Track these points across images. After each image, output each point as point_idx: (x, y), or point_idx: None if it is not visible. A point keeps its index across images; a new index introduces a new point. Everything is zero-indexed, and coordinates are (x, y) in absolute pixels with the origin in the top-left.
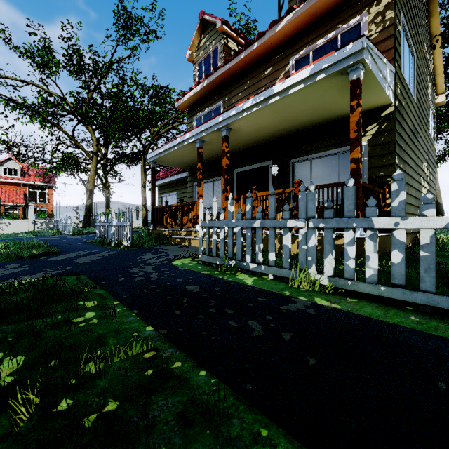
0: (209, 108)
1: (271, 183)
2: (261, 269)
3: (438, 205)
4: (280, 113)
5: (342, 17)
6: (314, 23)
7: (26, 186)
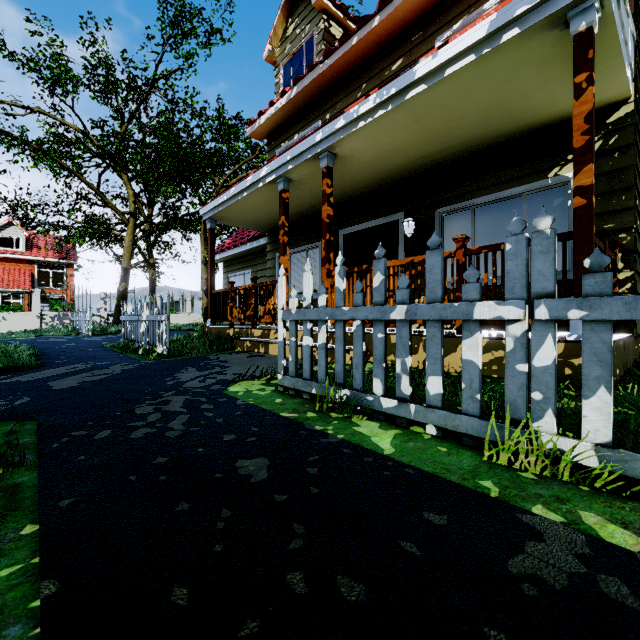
0: (300, 134)
1: (402, 250)
2: (408, 412)
3: None
4: (425, 121)
5: None
6: None
7: (34, 263)
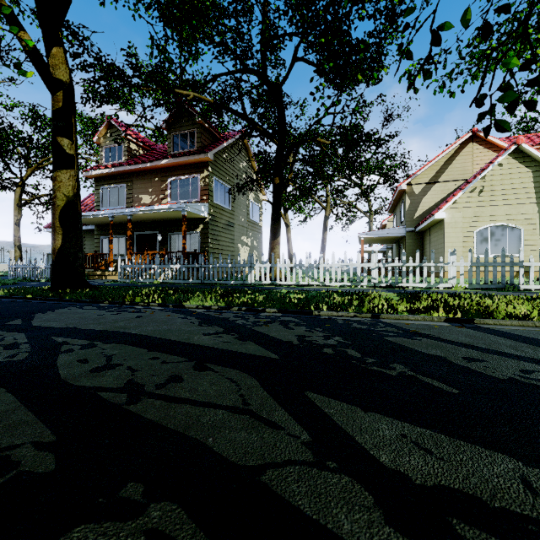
0: (115, 185)
1: (158, 244)
2: (145, 281)
3: (291, 256)
4: (159, 214)
5: (191, 171)
6: (180, 166)
7: None
